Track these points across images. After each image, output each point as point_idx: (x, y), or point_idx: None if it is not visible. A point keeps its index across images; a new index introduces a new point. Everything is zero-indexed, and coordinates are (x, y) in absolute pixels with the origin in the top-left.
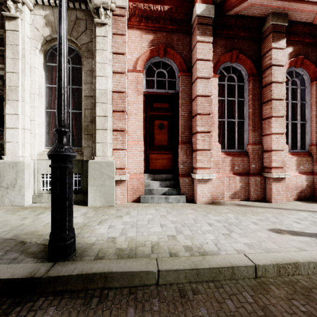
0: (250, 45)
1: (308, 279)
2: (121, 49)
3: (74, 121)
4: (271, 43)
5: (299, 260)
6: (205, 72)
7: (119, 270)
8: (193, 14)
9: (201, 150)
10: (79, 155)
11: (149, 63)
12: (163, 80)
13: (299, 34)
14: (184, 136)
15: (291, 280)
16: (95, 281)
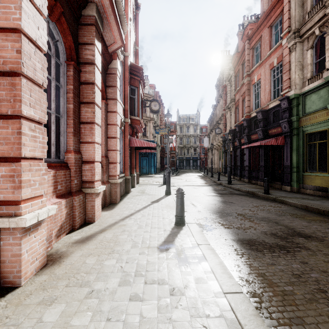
0: (70, 17)
1: None
2: None
3: None
4: (94, 37)
5: (222, 261)
6: None
7: None
8: None
9: (28, 160)
10: None
11: None
12: None
13: None
14: None
15: None
16: None
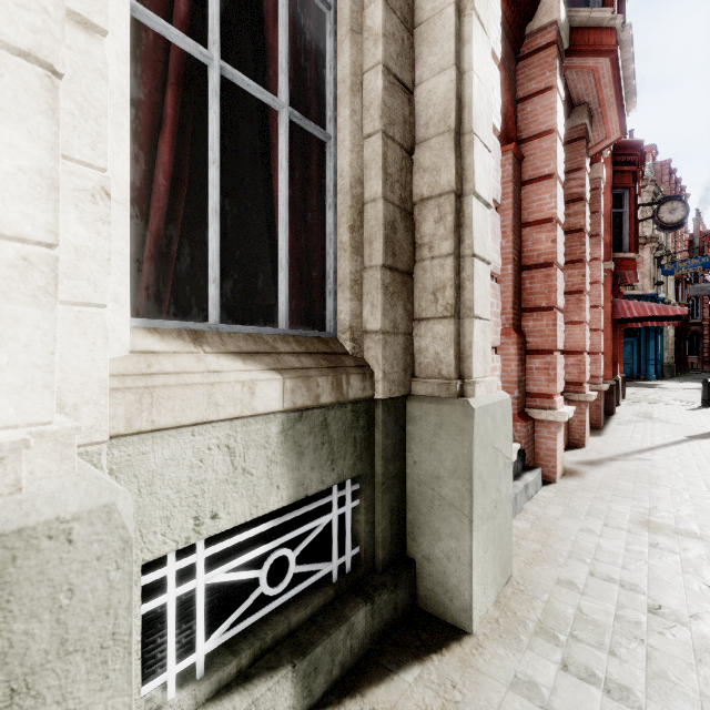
0: None
1: None
2: None
3: (288, 173)
4: (583, 157)
5: None
6: (561, 168)
7: None
8: (540, 12)
9: (556, 352)
10: (356, 377)
11: None
12: None
13: None
14: (515, 315)
15: None
16: None
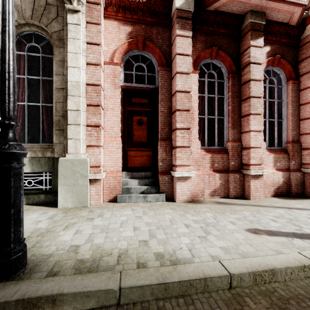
0: (229, 43)
1: (285, 286)
2: (96, 39)
3: (45, 115)
4: (249, 41)
5: (276, 266)
6: (185, 67)
7: (72, 290)
8: (172, 7)
9: (181, 147)
10: (49, 152)
11: (128, 56)
12: (142, 74)
13: (276, 34)
14: (163, 133)
15: (268, 289)
16: (40, 307)
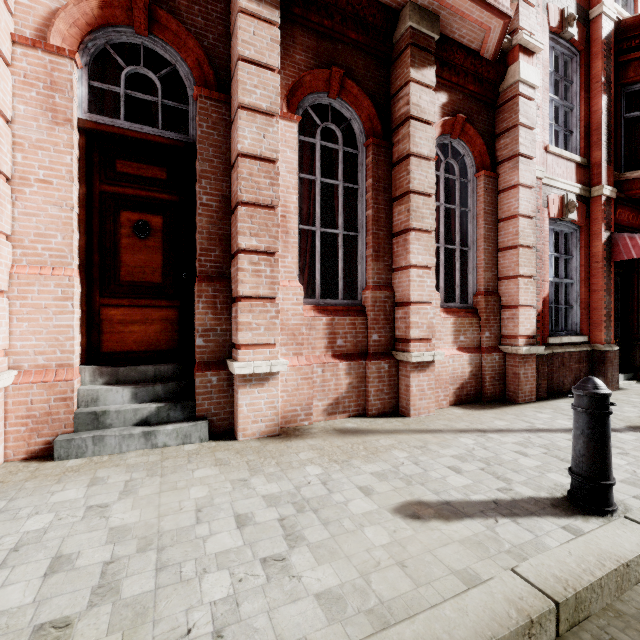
0: (369, 67)
1: None
2: None
3: None
4: (408, 68)
5: None
6: (262, 97)
7: None
8: None
9: (252, 299)
10: None
11: (102, 40)
12: (151, 102)
13: (458, 70)
14: (207, 262)
15: None
16: None
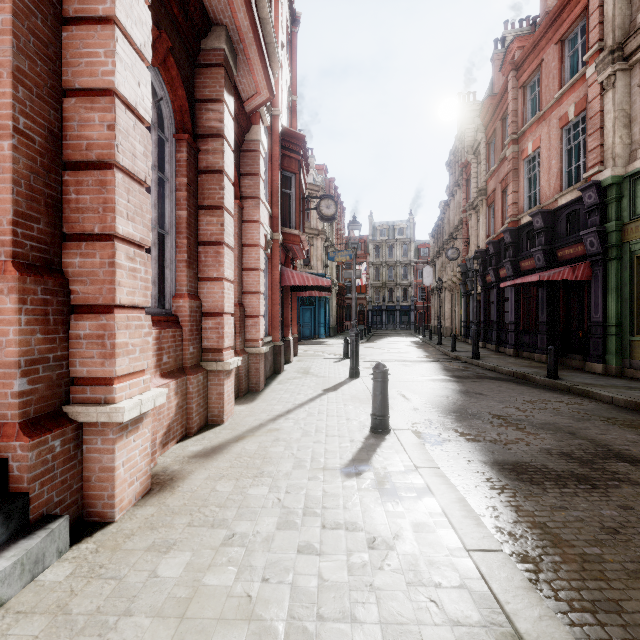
0: (182, 54)
1: None
2: None
3: None
4: (222, 88)
5: (463, 497)
6: (138, 28)
7: None
8: None
9: (125, 310)
10: None
11: None
12: None
13: None
14: (27, 238)
15: None
16: None
